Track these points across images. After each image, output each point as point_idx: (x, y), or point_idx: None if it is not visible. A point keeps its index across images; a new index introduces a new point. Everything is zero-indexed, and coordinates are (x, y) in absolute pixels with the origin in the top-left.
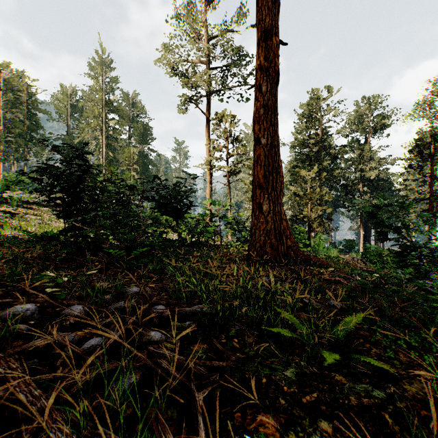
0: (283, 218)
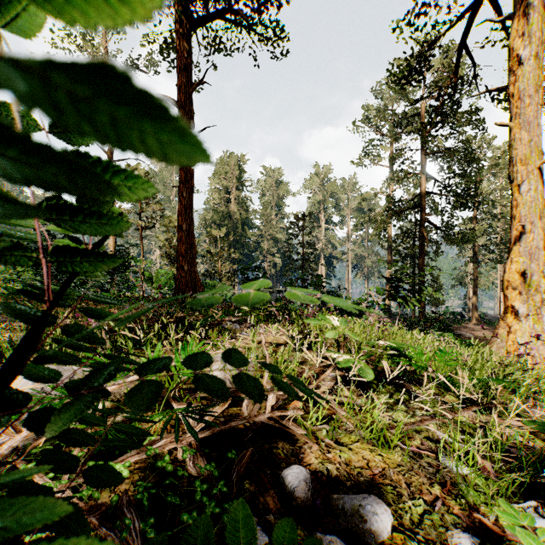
0: (197, 275)
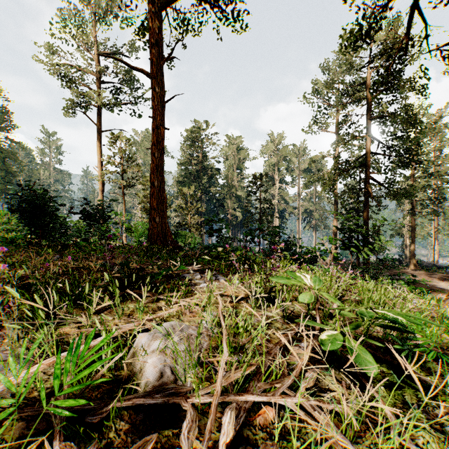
0: (167, 226)
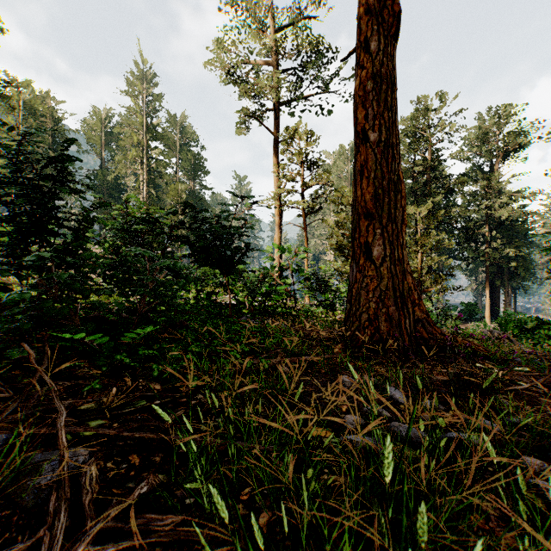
0: (407, 270)
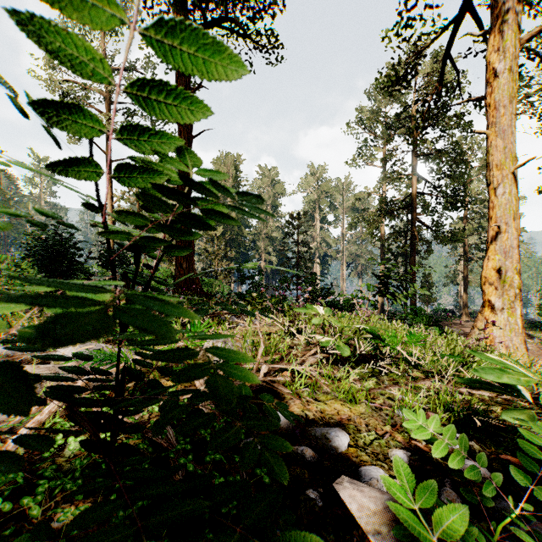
0: (195, 273)
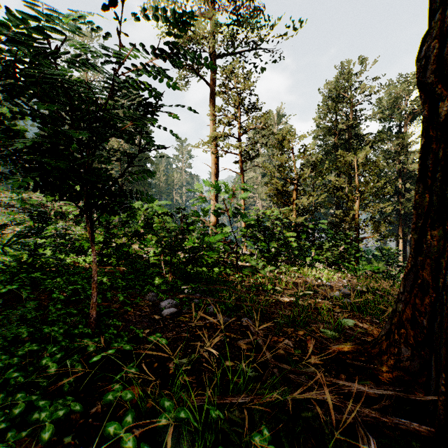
0: None
